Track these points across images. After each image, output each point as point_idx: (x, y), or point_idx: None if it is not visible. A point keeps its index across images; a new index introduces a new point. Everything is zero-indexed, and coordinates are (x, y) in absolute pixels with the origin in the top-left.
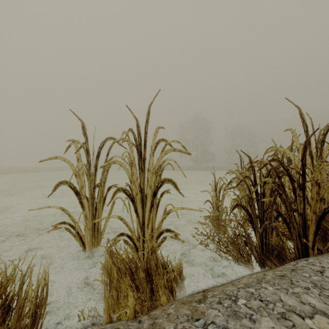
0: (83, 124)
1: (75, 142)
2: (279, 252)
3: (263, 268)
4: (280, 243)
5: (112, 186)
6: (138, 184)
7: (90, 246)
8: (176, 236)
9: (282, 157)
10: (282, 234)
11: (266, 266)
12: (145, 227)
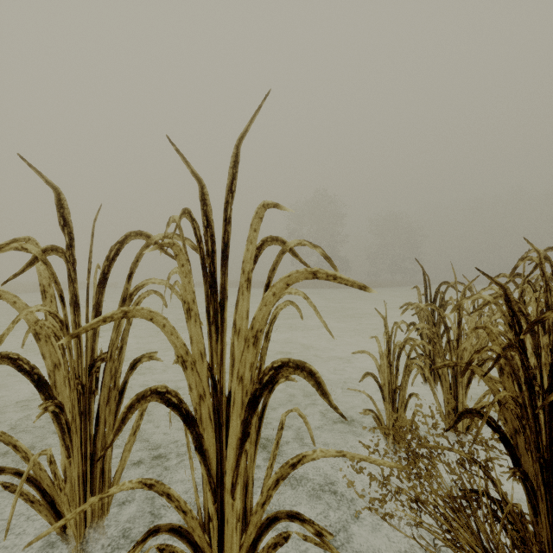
0: (58, 197)
1: (7, 248)
2: None
3: None
4: None
5: (143, 358)
6: (206, 368)
7: (73, 533)
8: (319, 537)
9: None
10: None
11: None
12: (225, 492)
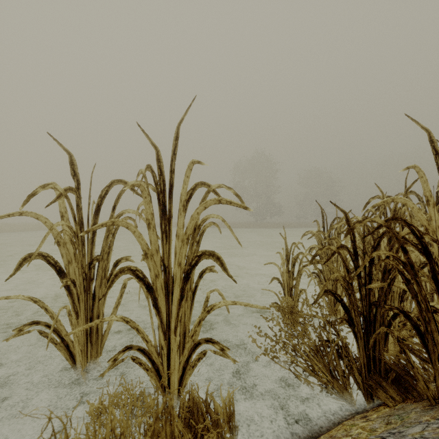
0: (71, 158)
1: (47, 187)
2: (399, 376)
3: (370, 401)
4: (403, 363)
5: (122, 260)
6: (160, 259)
7: (80, 361)
8: (222, 351)
9: (395, 212)
10: (408, 349)
11: (374, 396)
12: (171, 333)
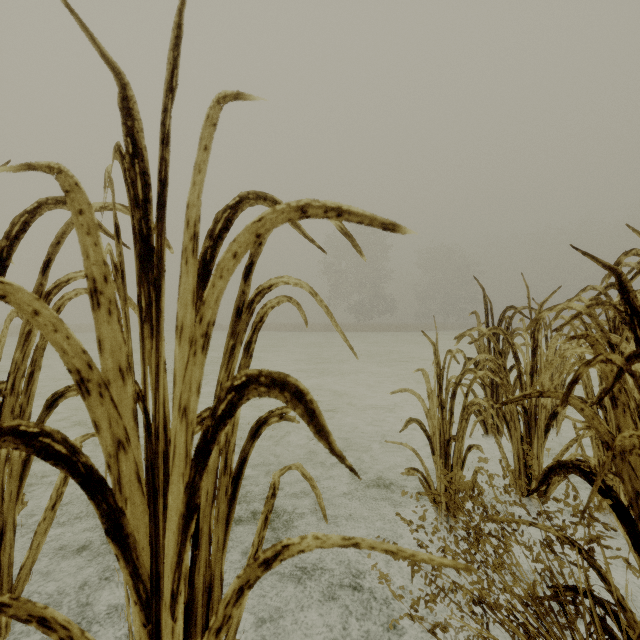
0: None
1: None
2: None
3: None
4: None
5: (68, 392)
6: (131, 395)
7: None
8: None
9: None
10: None
11: None
12: (163, 607)
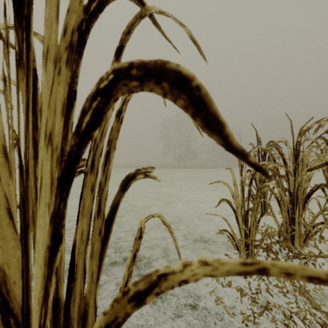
0: None
1: None
2: None
3: None
4: None
5: None
6: (1, 131)
7: None
8: None
9: None
10: None
11: None
12: None
